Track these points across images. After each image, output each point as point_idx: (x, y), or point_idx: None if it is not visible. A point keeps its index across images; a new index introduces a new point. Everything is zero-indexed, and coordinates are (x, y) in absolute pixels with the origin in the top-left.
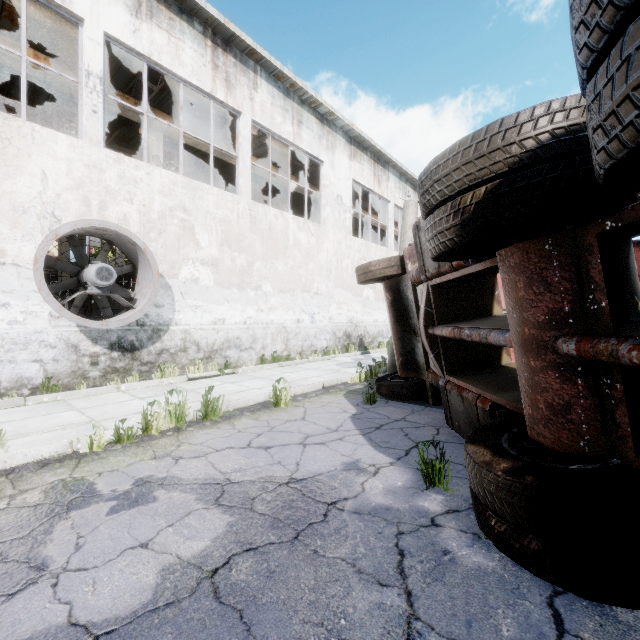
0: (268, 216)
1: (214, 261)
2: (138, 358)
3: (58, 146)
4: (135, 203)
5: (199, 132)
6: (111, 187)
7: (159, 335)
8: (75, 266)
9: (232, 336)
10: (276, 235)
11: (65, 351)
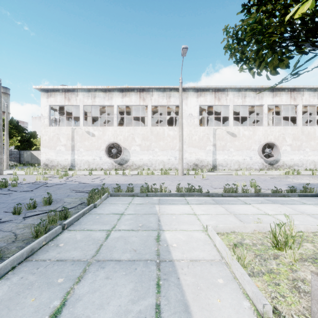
0: (307, 129)
1: (290, 144)
2: (273, 166)
3: (260, 129)
4: (272, 135)
5: (281, 107)
6: (268, 133)
7: (277, 162)
8: (262, 149)
9: (295, 163)
10: (310, 134)
11: (261, 164)
